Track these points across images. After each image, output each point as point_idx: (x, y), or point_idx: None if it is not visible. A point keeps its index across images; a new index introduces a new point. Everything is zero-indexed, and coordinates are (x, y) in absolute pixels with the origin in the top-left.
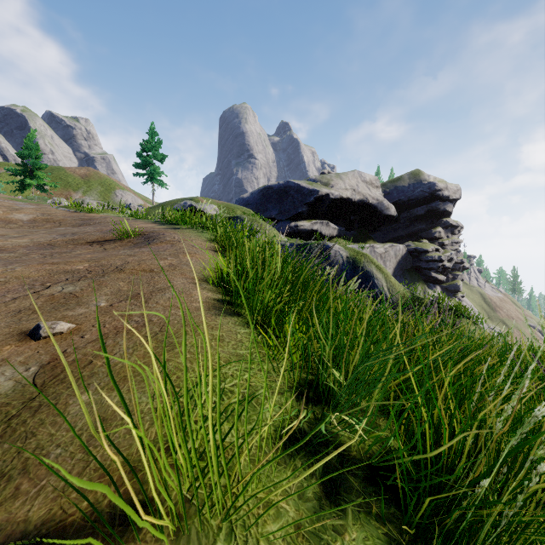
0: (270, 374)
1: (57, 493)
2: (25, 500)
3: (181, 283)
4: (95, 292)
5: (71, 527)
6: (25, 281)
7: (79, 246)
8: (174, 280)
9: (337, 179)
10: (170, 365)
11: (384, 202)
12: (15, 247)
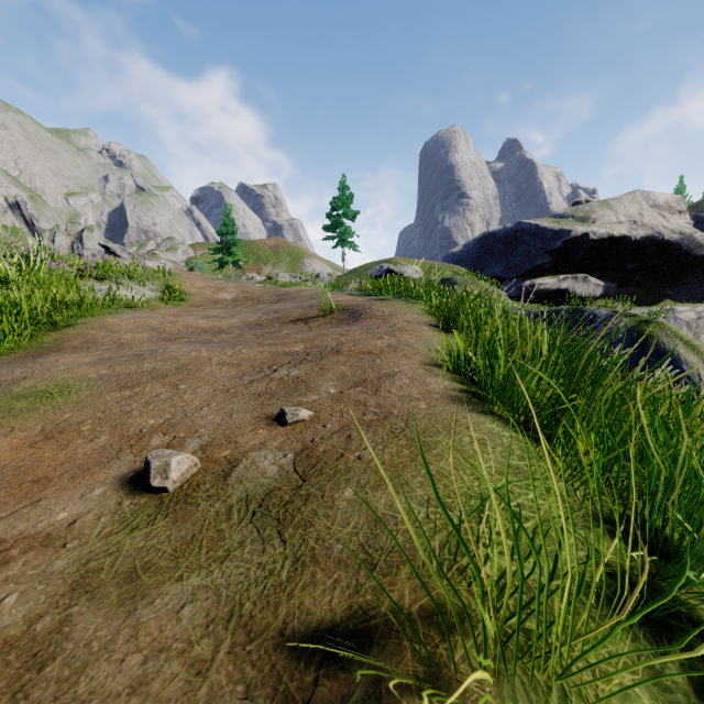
0: (562, 497)
1: (351, 590)
2: (323, 589)
3: (409, 369)
4: (320, 377)
5: (376, 631)
6: (254, 364)
7: (285, 325)
8: (399, 364)
9: (602, 209)
10: (432, 469)
11: (695, 235)
12: (230, 328)
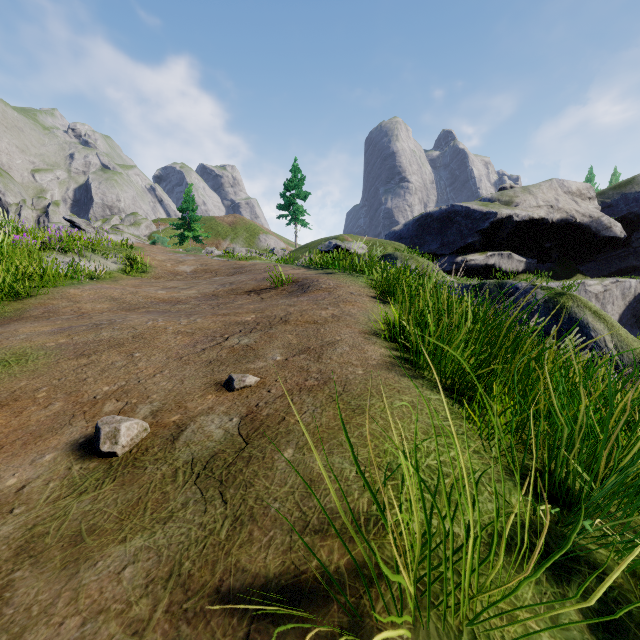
0: (480, 454)
1: (285, 547)
2: (259, 547)
3: (349, 337)
4: (268, 345)
5: (306, 585)
6: (207, 332)
7: (239, 296)
8: (340, 333)
9: (524, 194)
10: (364, 431)
11: (602, 218)
12: (188, 298)
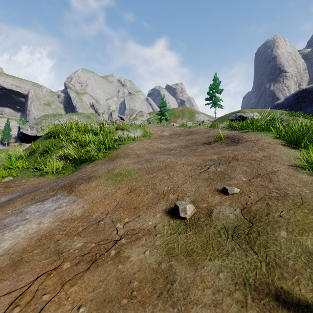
0: None
1: (310, 287)
2: (291, 282)
3: (283, 169)
4: (233, 172)
5: None
6: (197, 164)
7: (198, 146)
8: (275, 166)
9: None
10: None
11: None
12: (174, 147)
